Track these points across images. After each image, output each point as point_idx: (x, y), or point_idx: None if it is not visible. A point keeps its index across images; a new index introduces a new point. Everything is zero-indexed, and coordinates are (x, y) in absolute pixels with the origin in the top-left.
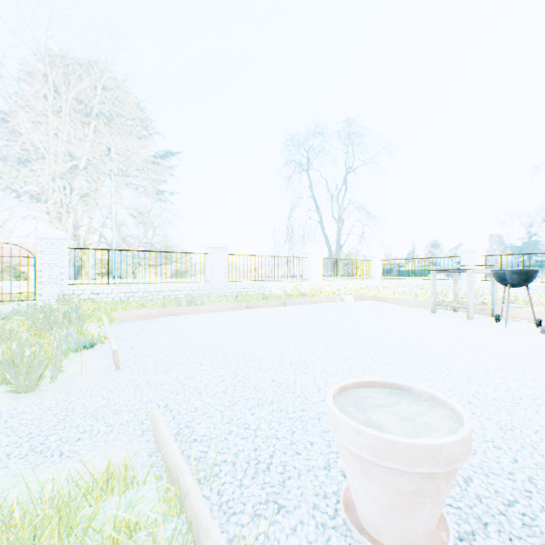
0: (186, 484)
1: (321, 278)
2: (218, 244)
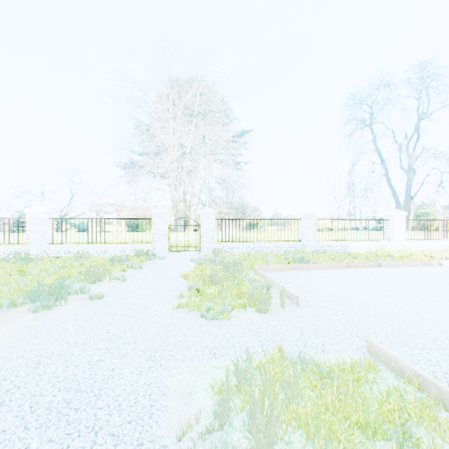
0: (430, 379)
1: (404, 238)
2: (308, 212)
